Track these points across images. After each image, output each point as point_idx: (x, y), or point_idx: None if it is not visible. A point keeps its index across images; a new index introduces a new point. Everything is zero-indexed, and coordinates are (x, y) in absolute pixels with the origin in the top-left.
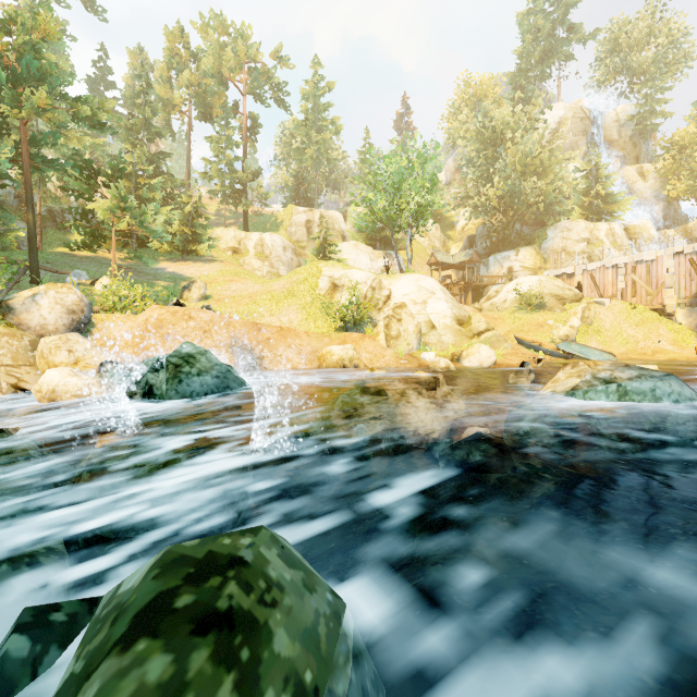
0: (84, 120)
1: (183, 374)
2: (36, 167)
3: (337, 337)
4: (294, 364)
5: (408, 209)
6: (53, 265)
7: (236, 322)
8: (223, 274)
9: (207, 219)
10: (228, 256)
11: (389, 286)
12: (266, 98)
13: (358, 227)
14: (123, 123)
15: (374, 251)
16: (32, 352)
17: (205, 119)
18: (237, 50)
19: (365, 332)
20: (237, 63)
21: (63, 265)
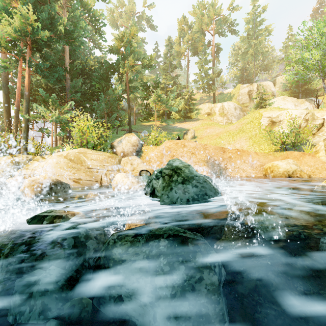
0: (145, 66)
1: (172, 182)
2: (131, 91)
3: (279, 155)
4: (247, 173)
5: None
6: (137, 129)
7: (210, 147)
8: (203, 125)
9: (195, 100)
10: (205, 117)
11: (322, 117)
12: (224, 33)
13: (284, 87)
14: (162, 67)
15: (297, 100)
16: (119, 164)
17: (194, 54)
18: (210, 14)
19: (302, 151)
20: (210, 21)
21: (140, 129)
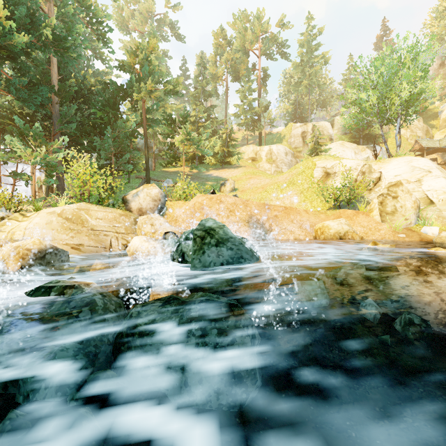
0: (169, 92)
1: (204, 245)
2: (149, 125)
3: (331, 213)
4: (296, 235)
5: (398, 100)
6: (157, 177)
7: (252, 204)
8: (245, 174)
9: (236, 141)
10: (248, 163)
11: (379, 170)
12: (273, 55)
13: (344, 130)
14: (191, 94)
15: (357, 146)
16: (134, 225)
17: (235, 80)
18: (255, 30)
19: (357, 209)
20: (255, 38)
21: (162, 177)
